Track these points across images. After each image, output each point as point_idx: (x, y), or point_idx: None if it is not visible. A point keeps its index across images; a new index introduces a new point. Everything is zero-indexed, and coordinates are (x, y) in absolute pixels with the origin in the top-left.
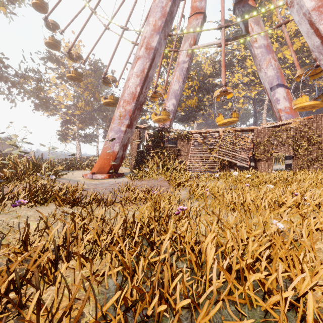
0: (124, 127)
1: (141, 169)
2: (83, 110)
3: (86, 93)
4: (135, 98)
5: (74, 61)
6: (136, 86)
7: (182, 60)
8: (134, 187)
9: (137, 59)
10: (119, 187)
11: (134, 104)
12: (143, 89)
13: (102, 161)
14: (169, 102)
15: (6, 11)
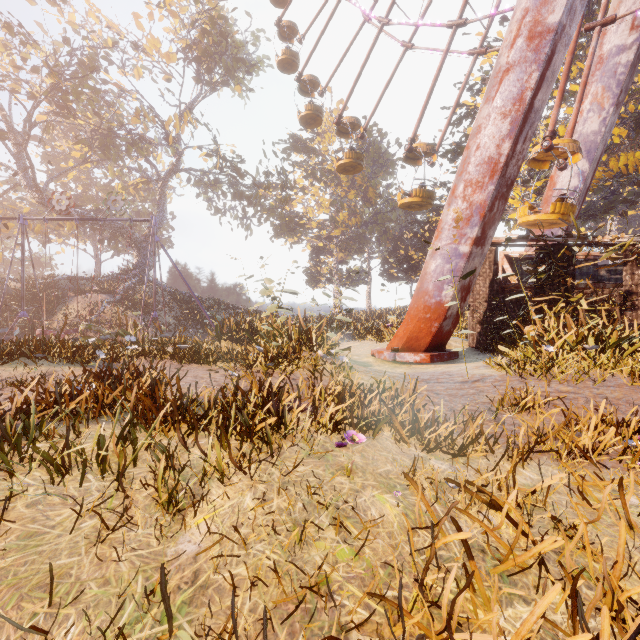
0: (468, 246)
1: (498, 343)
2: (345, 226)
3: (351, 194)
4: (497, 172)
5: (343, 134)
6: (500, 141)
7: (616, 47)
8: (546, 401)
9: (501, 75)
10: (490, 395)
11: (494, 186)
12: (517, 145)
13: (414, 325)
14: (568, 171)
15: (241, 90)
